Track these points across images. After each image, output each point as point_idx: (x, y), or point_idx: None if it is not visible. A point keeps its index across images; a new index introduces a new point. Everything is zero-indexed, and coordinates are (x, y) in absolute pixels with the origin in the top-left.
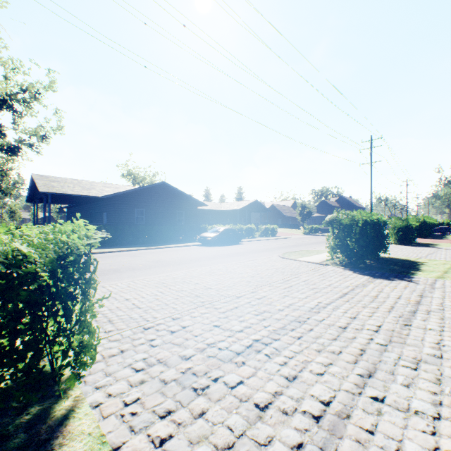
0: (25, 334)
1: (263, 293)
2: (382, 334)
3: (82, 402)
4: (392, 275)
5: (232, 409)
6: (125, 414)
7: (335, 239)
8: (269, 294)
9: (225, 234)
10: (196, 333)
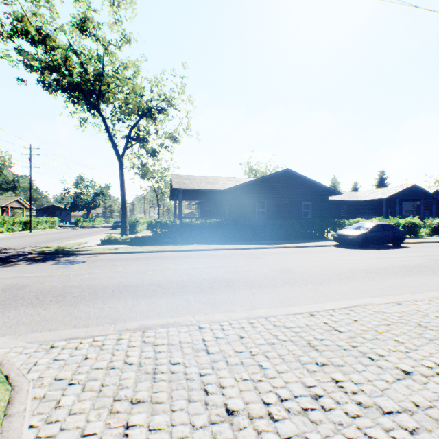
0: None
1: None
2: None
3: None
4: None
5: None
6: None
7: None
8: None
9: (378, 231)
10: None
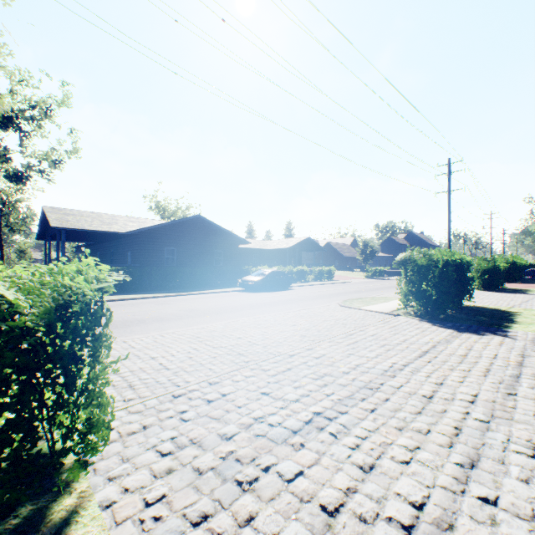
0: (10, 410)
1: (322, 351)
2: (480, 406)
3: (89, 499)
4: (481, 328)
5: (291, 513)
6: (145, 519)
7: (409, 283)
8: (330, 352)
9: (272, 277)
10: (240, 403)
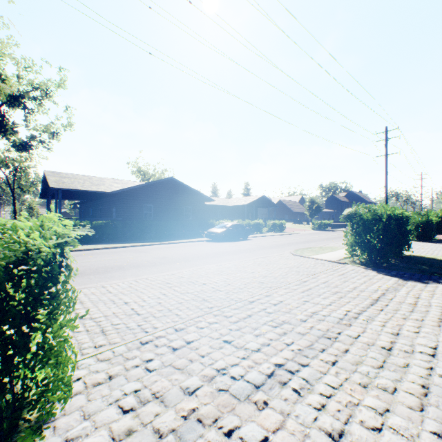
0: None
1: (279, 297)
2: None
3: None
4: (423, 276)
5: None
6: None
7: (355, 235)
8: (286, 299)
9: (233, 229)
10: (203, 352)
